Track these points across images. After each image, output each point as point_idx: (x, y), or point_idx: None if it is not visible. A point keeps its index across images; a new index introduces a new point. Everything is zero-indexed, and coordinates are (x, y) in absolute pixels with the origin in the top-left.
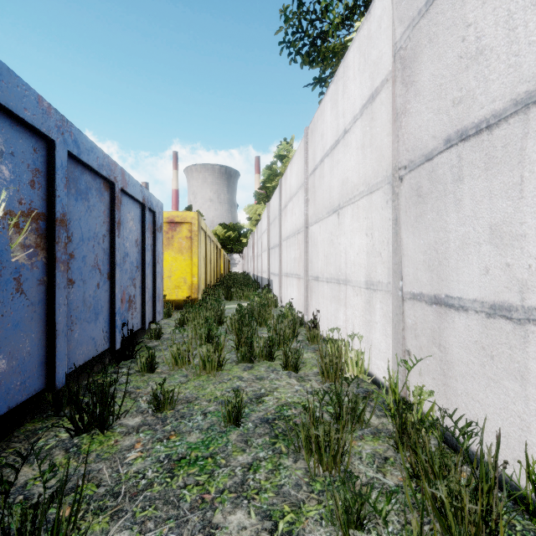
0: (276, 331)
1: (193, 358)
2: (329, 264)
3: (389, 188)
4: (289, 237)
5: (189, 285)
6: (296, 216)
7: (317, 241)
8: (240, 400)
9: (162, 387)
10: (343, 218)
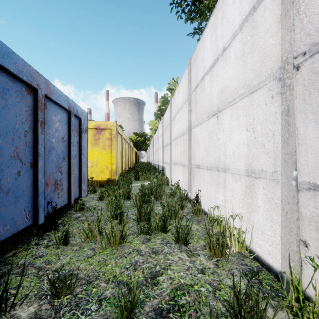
0: (169, 209)
1: (102, 231)
2: (209, 155)
3: (274, 83)
4: (176, 138)
5: (110, 170)
6: (182, 123)
7: (199, 139)
8: (134, 292)
9: (62, 270)
10: (222, 118)
